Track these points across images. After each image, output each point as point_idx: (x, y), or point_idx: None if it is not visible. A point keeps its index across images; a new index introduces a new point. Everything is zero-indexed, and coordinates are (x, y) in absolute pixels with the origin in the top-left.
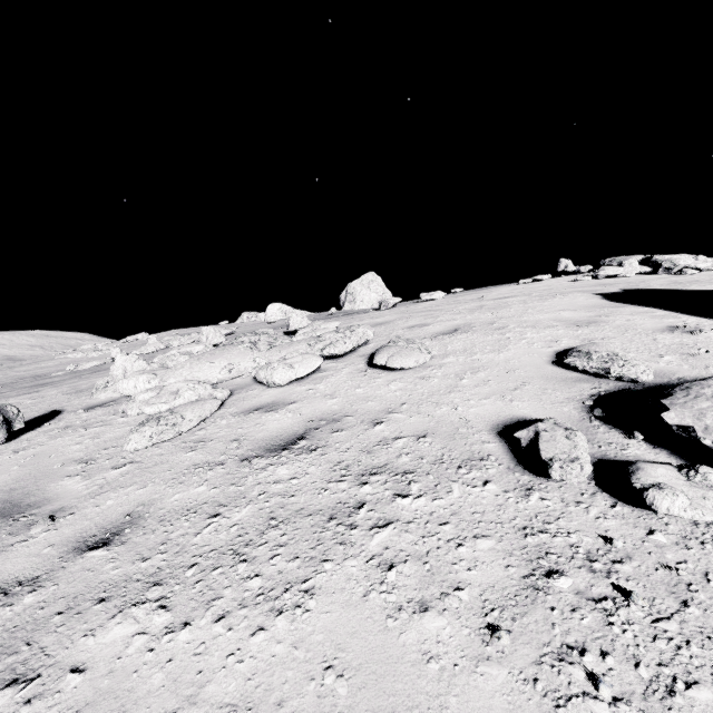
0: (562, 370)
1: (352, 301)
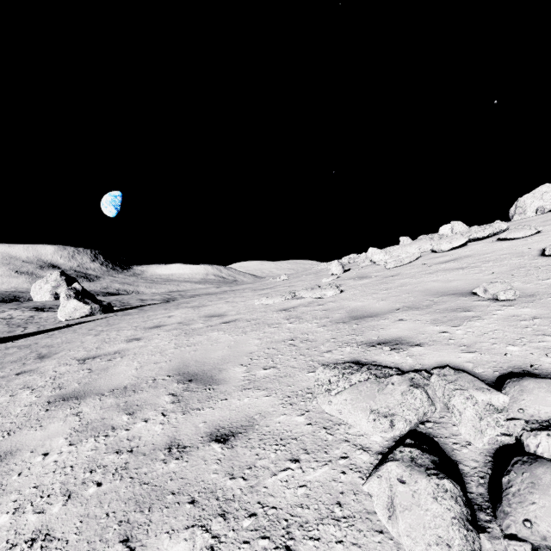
0: None
1: (521, 213)
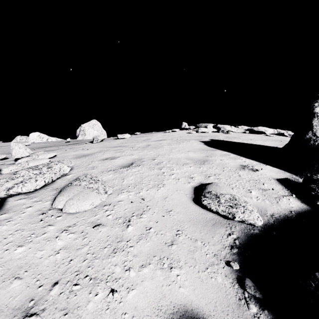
0: (201, 210)
1: (83, 134)
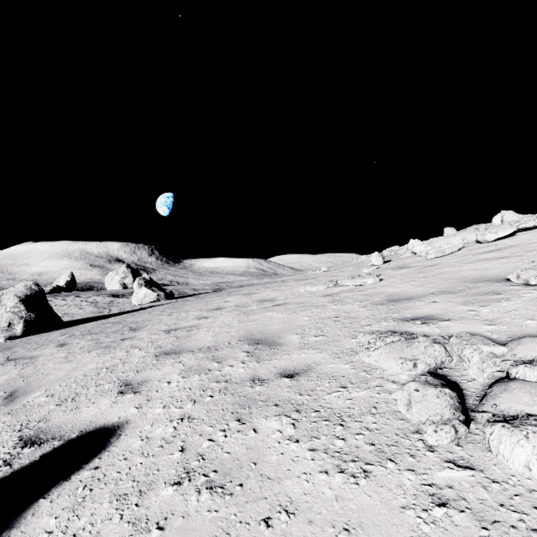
0: None
1: None
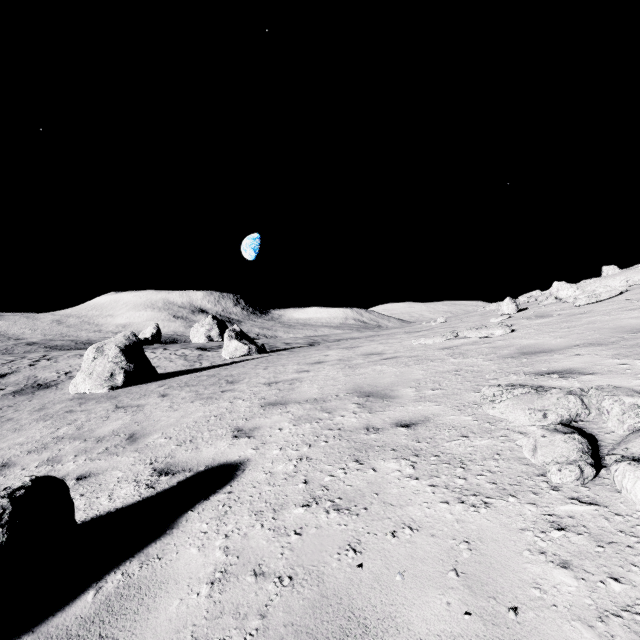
0: None
1: None
